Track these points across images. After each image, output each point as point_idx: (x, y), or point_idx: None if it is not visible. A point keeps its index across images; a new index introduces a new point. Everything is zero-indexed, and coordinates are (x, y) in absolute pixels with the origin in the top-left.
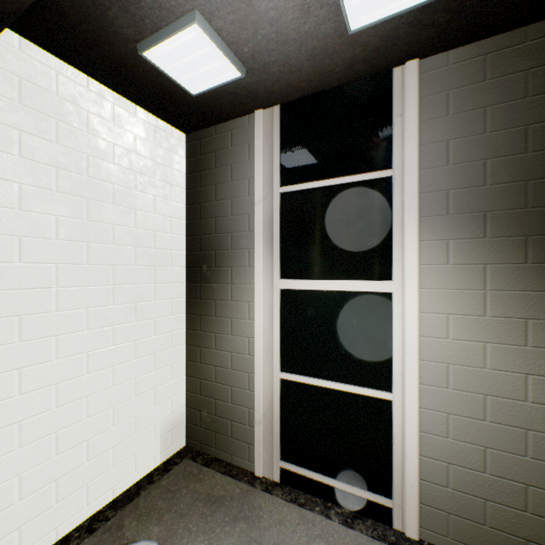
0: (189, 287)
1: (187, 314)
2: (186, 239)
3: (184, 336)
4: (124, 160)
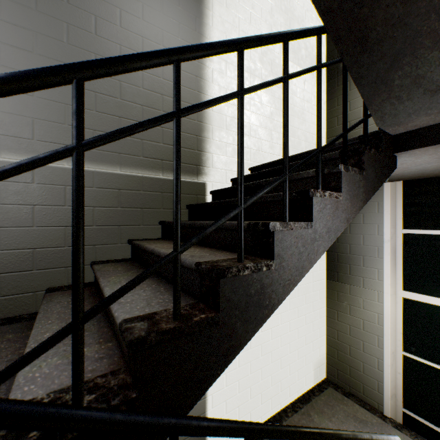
0: (328, 84)
1: (327, 102)
2: (325, 57)
3: (324, 116)
4: (301, 2)
